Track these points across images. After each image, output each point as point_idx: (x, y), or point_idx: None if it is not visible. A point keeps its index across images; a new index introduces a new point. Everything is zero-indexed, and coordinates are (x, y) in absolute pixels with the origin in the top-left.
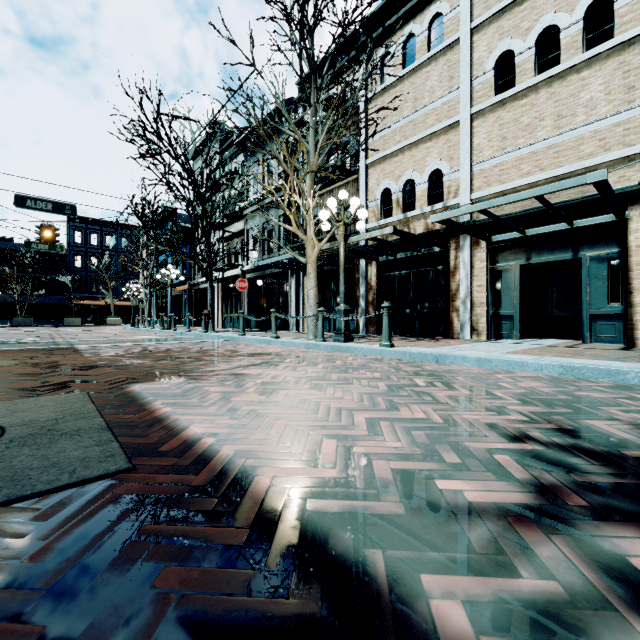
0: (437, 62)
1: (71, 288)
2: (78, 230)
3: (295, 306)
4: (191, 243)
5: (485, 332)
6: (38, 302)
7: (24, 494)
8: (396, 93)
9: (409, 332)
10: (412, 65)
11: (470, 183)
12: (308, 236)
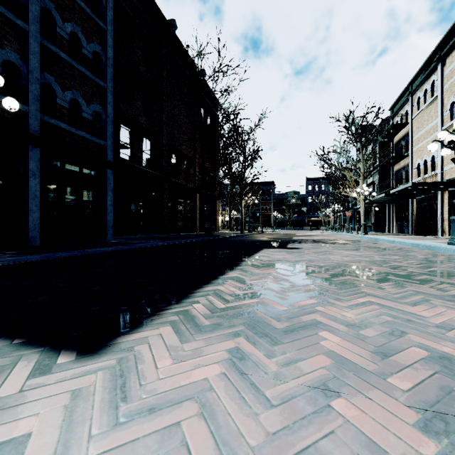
0: (433, 103)
1: (306, 213)
2: (310, 185)
3: (387, 220)
4: (355, 187)
5: (447, 233)
6: (295, 219)
7: (281, 238)
8: (421, 117)
9: (427, 233)
10: (425, 105)
11: (441, 163)
12: (360, 197)
